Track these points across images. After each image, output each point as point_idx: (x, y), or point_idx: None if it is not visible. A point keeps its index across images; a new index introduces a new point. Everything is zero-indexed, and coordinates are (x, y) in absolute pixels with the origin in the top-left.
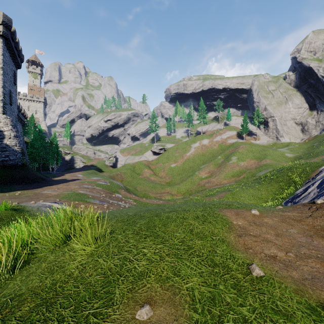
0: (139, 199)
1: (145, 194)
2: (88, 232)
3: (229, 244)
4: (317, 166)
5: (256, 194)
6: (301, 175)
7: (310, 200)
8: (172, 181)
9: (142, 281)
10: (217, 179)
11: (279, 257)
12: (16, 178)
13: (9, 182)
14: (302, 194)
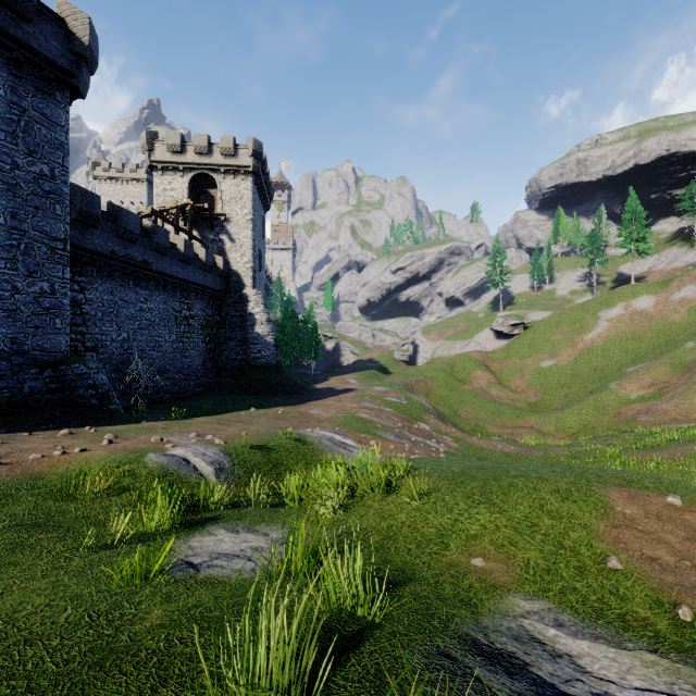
0: (465, 438)
1: (476, 425)
2: (407, 486)
3: (592, 532)
4: None
5: None
6: None
7: None
8: (543, 402)
9: (475, 542)
10: (677, 405)
11: (661, 561)
12: (271, 385)
13: (264, 391)
14: None
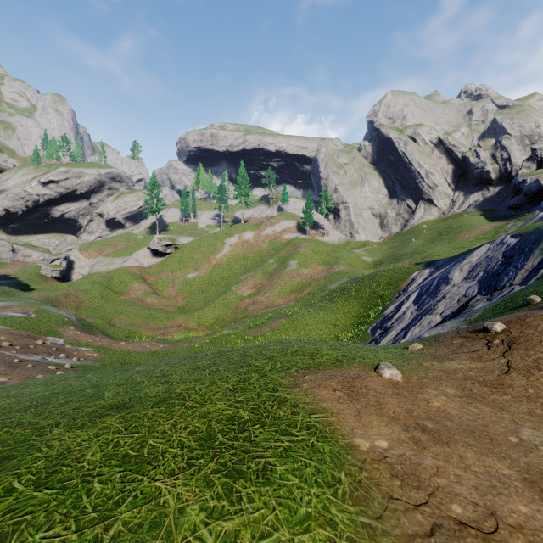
0: (111, 345)
1: (130, 331)
2: None
3: None
4: (408, 272)
5: (329, 318)
6: (388, 287)
7: (408, 324)
8: (189, 305)
9: None
10: (268, 297)
11: None
12: None
13: None
14: (395, 314)
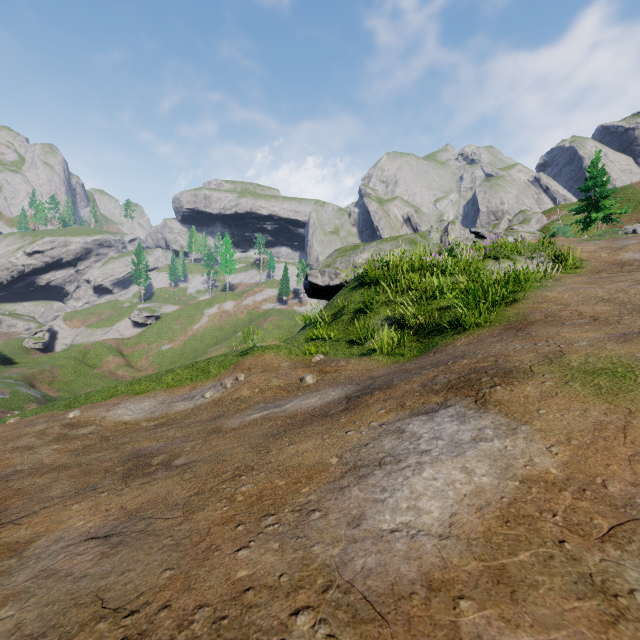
0: None
1: None
2: None
3: None
4: None
5: None
6: None
7: None
8: None
9: None
10: None
11: None
12: None
13: None
14: None
